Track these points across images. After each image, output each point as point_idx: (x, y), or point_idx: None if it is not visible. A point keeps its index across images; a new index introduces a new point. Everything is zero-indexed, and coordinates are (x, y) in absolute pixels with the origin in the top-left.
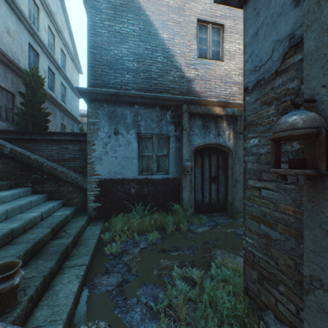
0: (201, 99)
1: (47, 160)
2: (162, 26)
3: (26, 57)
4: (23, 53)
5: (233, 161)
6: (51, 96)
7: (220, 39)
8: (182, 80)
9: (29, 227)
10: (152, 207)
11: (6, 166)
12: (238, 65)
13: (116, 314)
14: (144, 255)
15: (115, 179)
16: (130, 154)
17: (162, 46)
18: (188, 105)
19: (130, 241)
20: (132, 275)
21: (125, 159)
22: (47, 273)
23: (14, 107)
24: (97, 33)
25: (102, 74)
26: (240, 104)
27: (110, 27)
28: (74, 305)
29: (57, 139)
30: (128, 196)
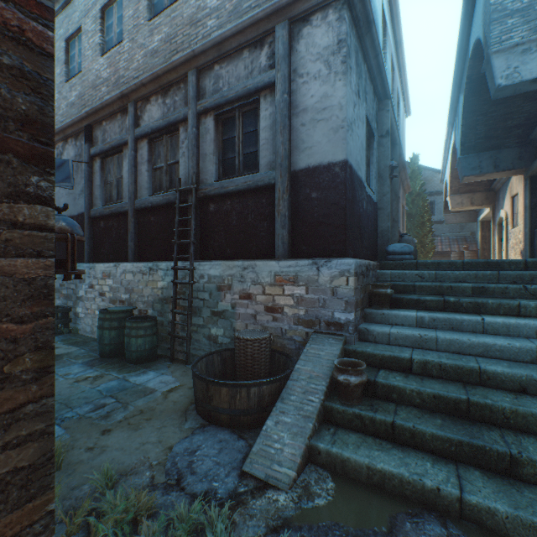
0: None
1: None
2: None
3: None
4: None
5: None
6: None
7: None
8: None
9: None
10: None
11: None
12: None
13: (325, 521)
14: None
15: None
16: None
17: None
18: None
19: None
20: None
21: None
22: (403, 425)
23: None
24: None
25: None
26: None
27: None
28: (365, 474)
29: None
30: None
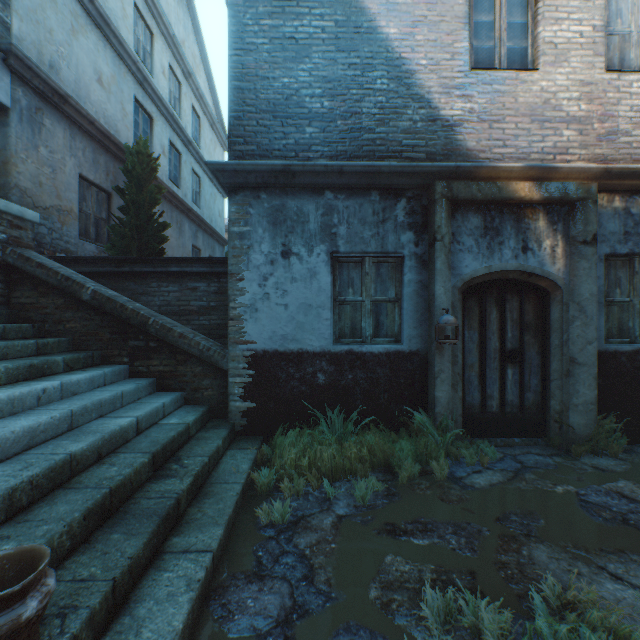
0: (481, 165)
1: (161, 312)
2: (386, 10)
3: (130, 124)
4: (126, 118)
5: (564, 313)
6: (174, 195)
7: (528, 18)
8: (433, 126)
9: (111, 450)
10: (363, 415)
11: (87, 323)
12: (578, 76)
13: None
14: (346, 537)
15: (284, 352)
16: (316, 297)
17: (386, 54)
18: (447, 183)
19: (315, 495)
20: (316, 593)
21: (305, 310)
22: (123, 571)
23: (109, 217)
24: (248, 46)
25: (257, 131)
26: (583, 170)
27: (274, 30)
28: None
29: (178, 272)
30: (311, 389)
